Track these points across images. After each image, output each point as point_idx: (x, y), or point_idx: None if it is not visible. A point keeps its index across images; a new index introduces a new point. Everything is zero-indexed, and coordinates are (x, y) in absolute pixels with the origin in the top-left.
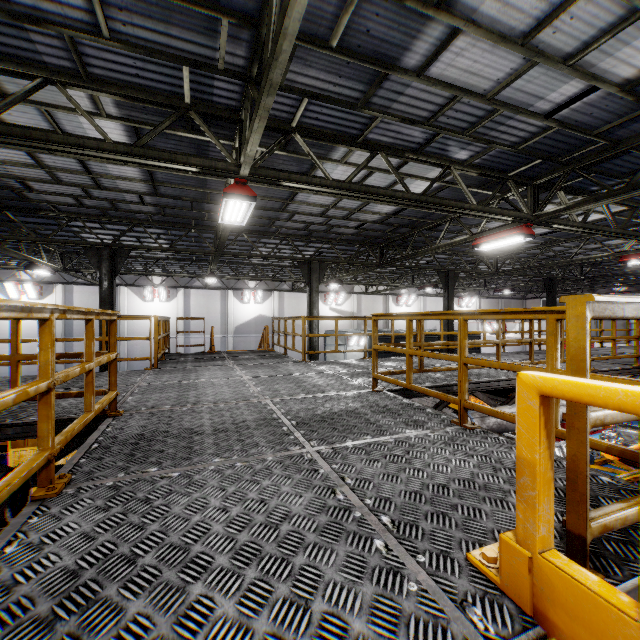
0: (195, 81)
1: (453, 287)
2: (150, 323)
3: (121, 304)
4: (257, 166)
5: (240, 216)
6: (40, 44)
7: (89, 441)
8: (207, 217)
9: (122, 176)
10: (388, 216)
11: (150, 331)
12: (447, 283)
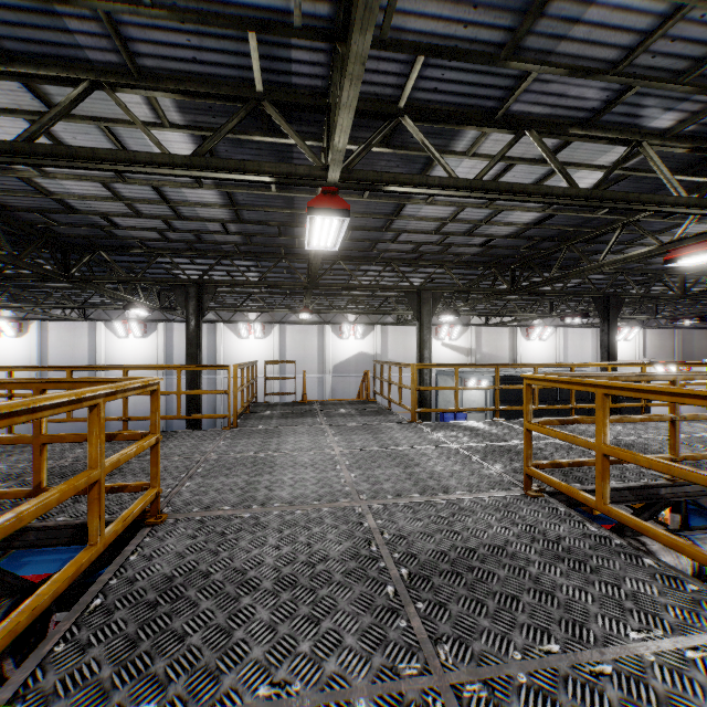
0: (266, 56)
1: (616, 318)
2: (228, 374)
3: (217, 341)
4: (351, 167)
5: (331, 238)
6: (78, 34)
7: (95, 587)
8: (298, 244)
9: (201, 202)
10: (527, 227)
11: (228, 383)
12: (607, 312)
